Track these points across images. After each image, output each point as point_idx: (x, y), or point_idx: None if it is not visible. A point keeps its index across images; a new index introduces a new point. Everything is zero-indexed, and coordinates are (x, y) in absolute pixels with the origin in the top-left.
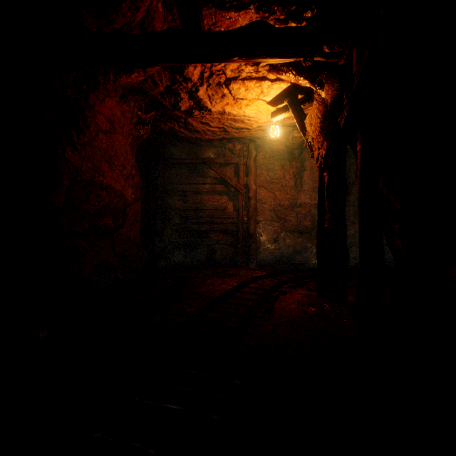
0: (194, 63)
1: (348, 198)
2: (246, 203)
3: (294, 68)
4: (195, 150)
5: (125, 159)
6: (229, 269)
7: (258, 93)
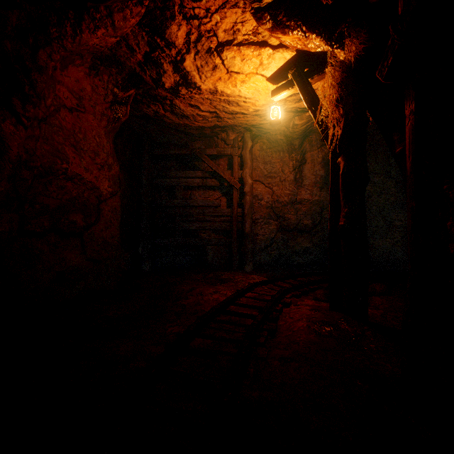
0: None
1: None
2: (240, 199)
3: (304, 21)
4: (185, 141)
5: (97, 145)
6: (222, 274)
7: (256, 65)
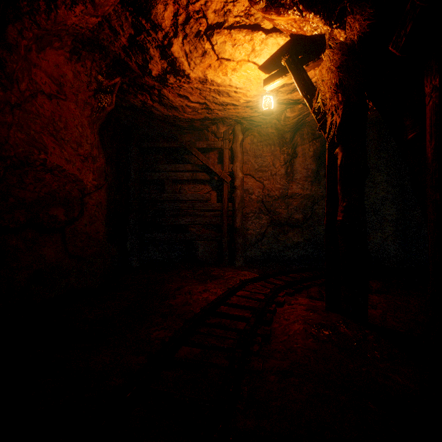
0: None
1: None
2: (231, 193)
3: None
4: (174, 133)
5: (80, 135)
6: (212, 270)
7: (248, 52)
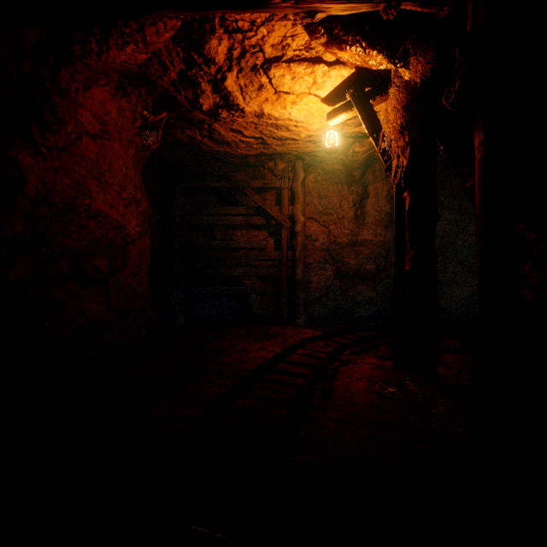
0: (212, 10)
1: None
2: (291, 240)
3: (364, 36)
4: (225, 171)
5: (124, 177)
6: (269, 328)
7: (309, 84)
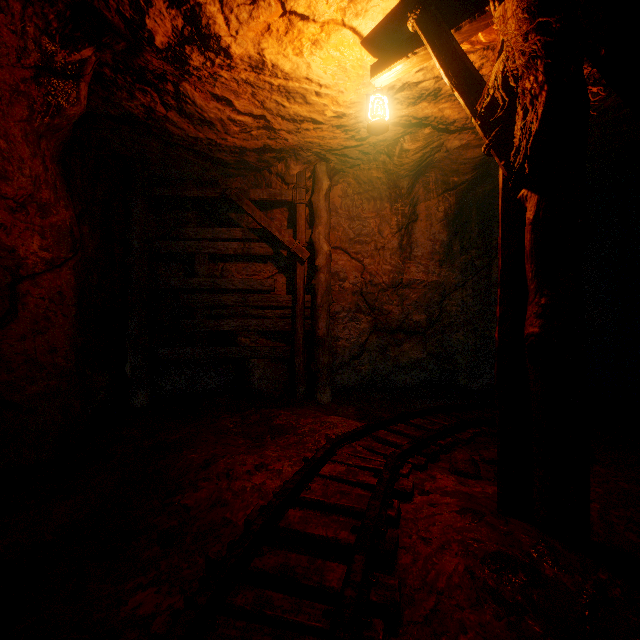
0: None
1: (489, 273)
2: (310, 279)
3: None
4: (212, 176)
5: (3, 156)
6: (277, 414)
7: (343, 2)
